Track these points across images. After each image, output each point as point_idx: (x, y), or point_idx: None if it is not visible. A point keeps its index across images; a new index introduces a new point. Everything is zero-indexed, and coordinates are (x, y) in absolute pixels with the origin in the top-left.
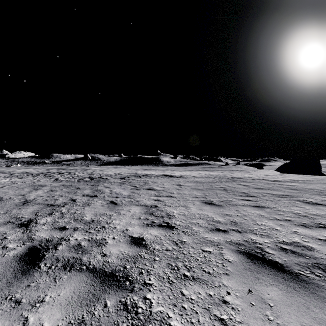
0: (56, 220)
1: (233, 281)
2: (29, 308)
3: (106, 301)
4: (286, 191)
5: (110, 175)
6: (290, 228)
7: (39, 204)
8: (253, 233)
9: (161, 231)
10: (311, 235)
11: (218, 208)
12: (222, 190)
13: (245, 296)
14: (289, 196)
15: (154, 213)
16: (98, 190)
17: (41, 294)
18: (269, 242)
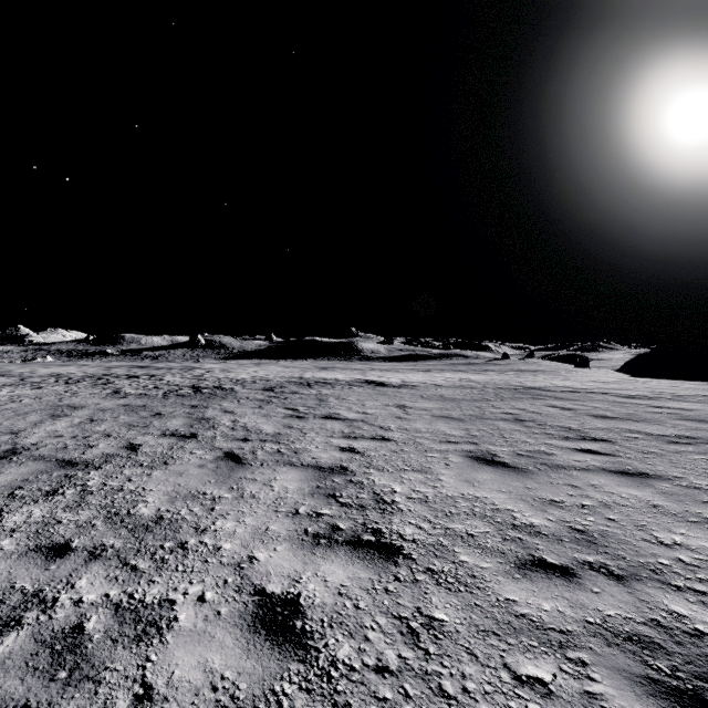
0: (55, 517)
1: None
2: None
3: None
4: (679, 424)
5: (242, 381)
6: None
7: (40, 458)
8: (667, 582)
9: (359, 566)
10: None
11: (518, 476)
12: (511, 422)
13: None
14: (698, 441)
15: (339, 494)
16: (203, 419)
17: None
18: None
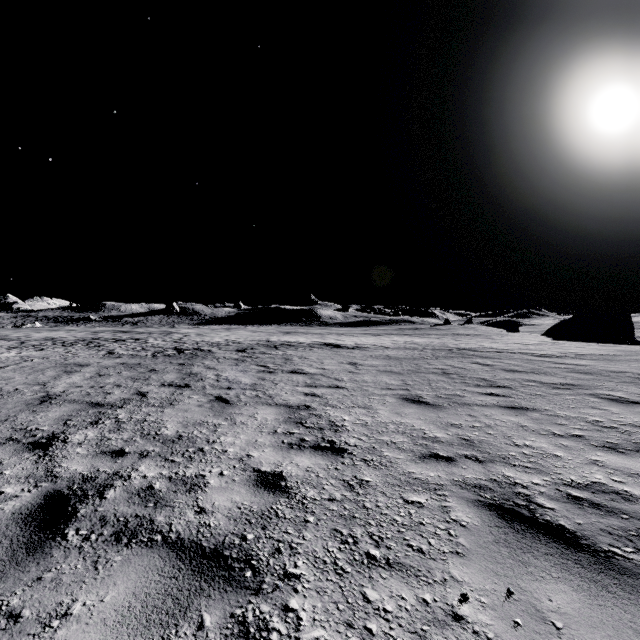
0: (105, 436)
1: (472, 571)
2: (36, 631)
3: (202, 614)
4: (568, 376)
5: (217, 344)
6: (583, 454)
7: (73, 401)
8: (509, 463)
9: (319, 458)
10: (628, 468)
11: (434, 410)
12: (440, 375)
13: (501, 605)
14: (576, 387)
15: (304, 422)
16: (191, 374)
17: (63, 597)
18: (542, 484)
